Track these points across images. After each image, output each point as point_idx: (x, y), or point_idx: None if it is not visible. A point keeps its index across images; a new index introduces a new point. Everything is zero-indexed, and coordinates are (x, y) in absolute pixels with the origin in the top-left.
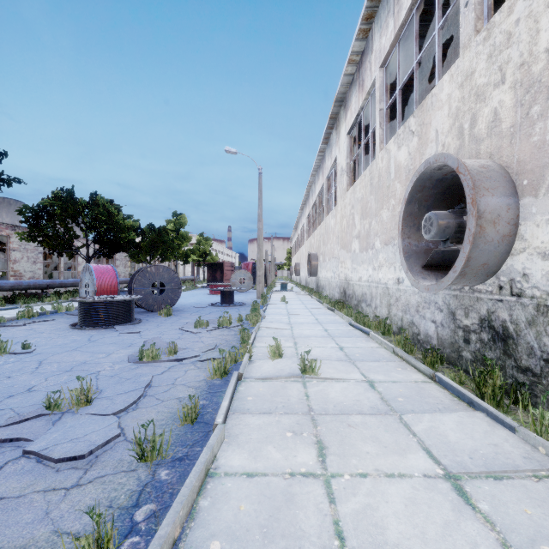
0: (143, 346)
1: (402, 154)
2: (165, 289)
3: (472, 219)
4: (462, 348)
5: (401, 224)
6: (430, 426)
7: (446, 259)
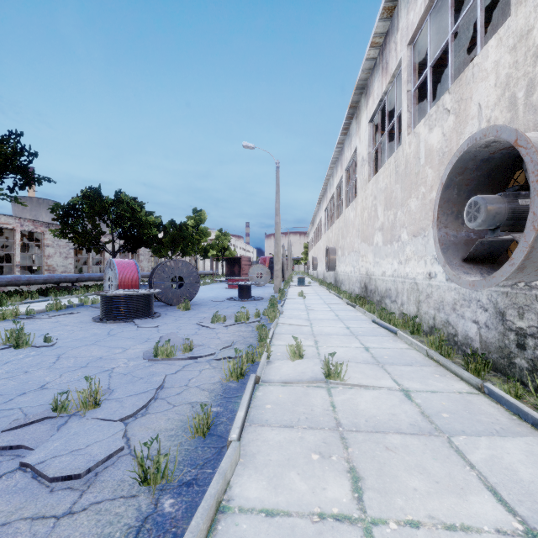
0: (158, 342)
1: (435, 136)
2: (183, 283)
3: (537, 200)
4: (515, 354)
5: (436, 212)
6: (490, 455)
7: (492, 251)
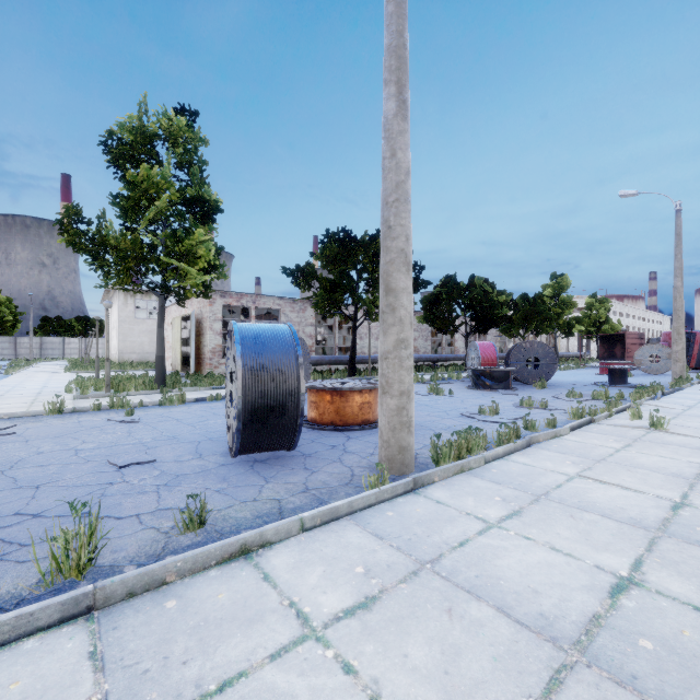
0: (522, 397)
1: None
2: (539, 364)
3: None
4: None
5: None
6: None
7: None
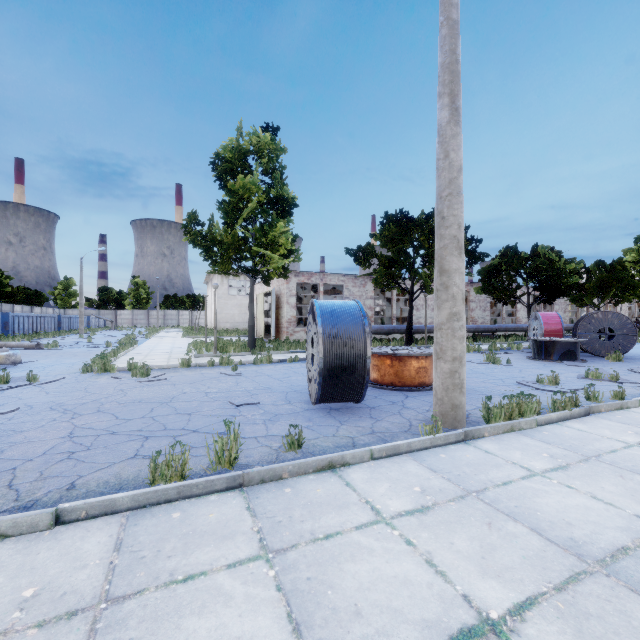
0: (588, 369)
1: None
2: (614, 335)
3: None
4: None
5: None
6: None
7: None
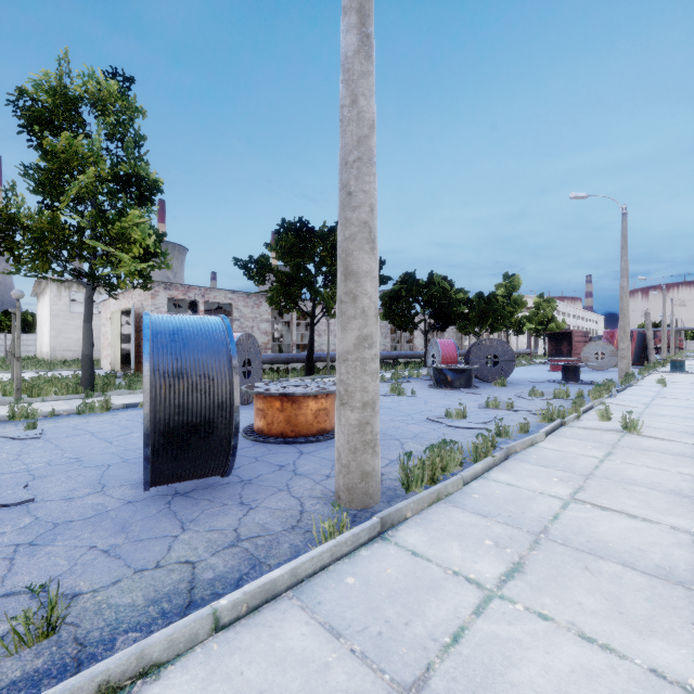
0: (488, 398)
1: None
2: (498, 361)
3: None
4: None
5: None
6: None
7: None
